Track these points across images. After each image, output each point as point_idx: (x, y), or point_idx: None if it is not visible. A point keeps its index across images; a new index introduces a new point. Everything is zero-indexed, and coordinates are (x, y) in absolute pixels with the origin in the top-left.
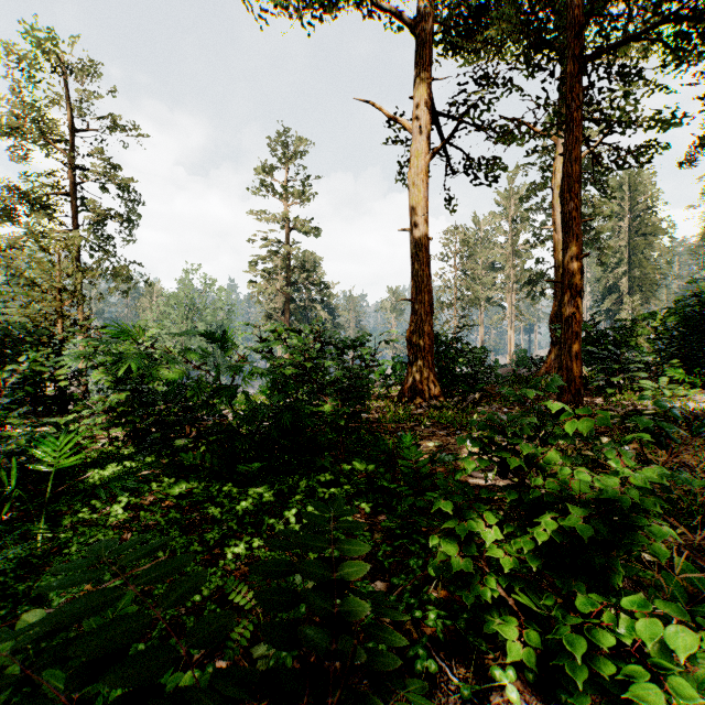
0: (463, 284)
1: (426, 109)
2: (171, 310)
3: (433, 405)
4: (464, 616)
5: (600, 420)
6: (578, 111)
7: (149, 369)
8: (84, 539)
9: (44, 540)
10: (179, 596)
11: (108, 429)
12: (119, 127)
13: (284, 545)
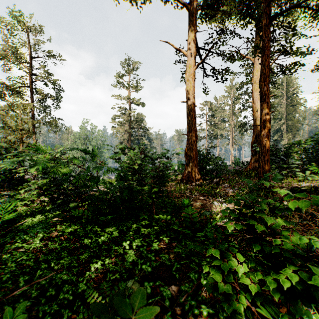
0: (210, 128)
1: (194, 44)
2: (76, 140)
3: (197, 184)
4: (224, 314)
5: (314, 201)
6: (268, 43)
7: (52, 168)
8: (15, 258)
9: None
10: None
11: (39, 196)
12: (52, 55)
13: None
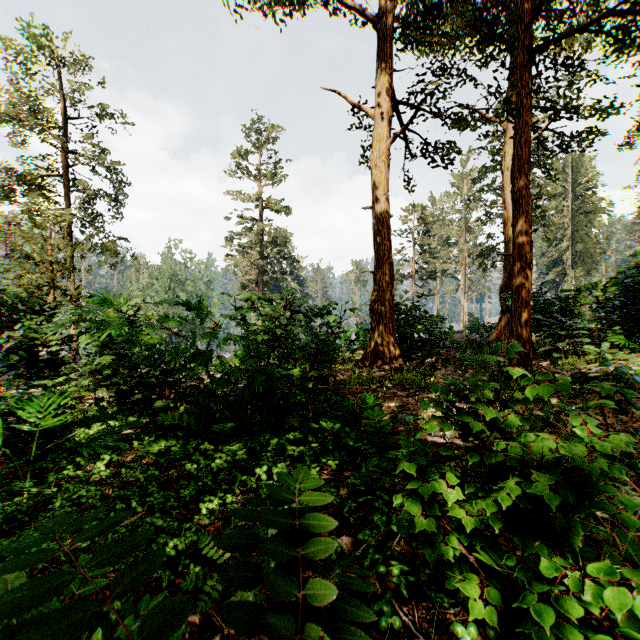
0: (420, 258)
1: (388, 97)
2: (155, 281)
3: (394, 368)
4: (426, 572)
5: (559, 385)
6: (528, 98)
7: (129, 335)
8: (67, 495)
9: (30, 496)
10: (134, 579)
11: (94, 390)
12: (107, 114)
13: (250, 515)
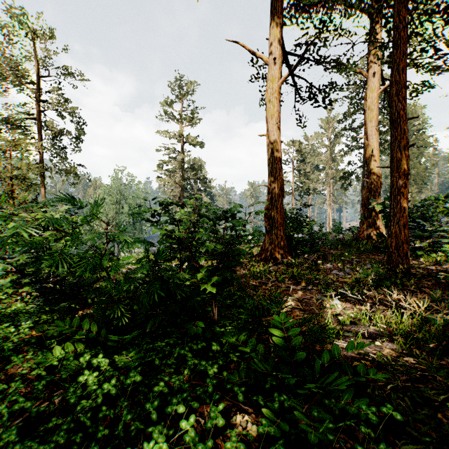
0: (298, 179)
1: (279, 46)
2: (106, 196)
3: (284, 263)
4: None
5: None
6: (406, 30)
7: None
8: None
9: None
10: None
11: (20, 287)
12: (69, 73)
13: None
